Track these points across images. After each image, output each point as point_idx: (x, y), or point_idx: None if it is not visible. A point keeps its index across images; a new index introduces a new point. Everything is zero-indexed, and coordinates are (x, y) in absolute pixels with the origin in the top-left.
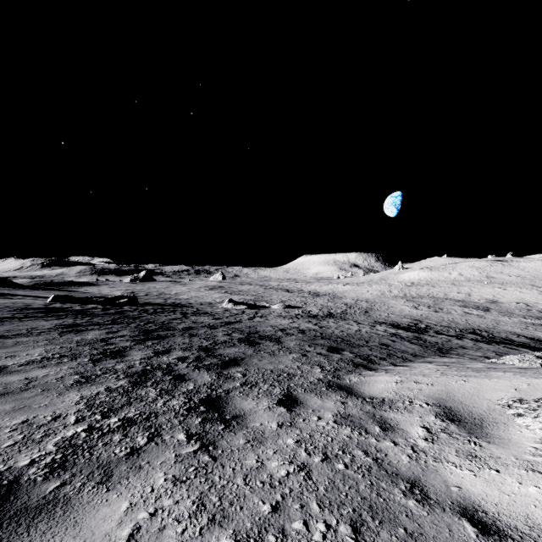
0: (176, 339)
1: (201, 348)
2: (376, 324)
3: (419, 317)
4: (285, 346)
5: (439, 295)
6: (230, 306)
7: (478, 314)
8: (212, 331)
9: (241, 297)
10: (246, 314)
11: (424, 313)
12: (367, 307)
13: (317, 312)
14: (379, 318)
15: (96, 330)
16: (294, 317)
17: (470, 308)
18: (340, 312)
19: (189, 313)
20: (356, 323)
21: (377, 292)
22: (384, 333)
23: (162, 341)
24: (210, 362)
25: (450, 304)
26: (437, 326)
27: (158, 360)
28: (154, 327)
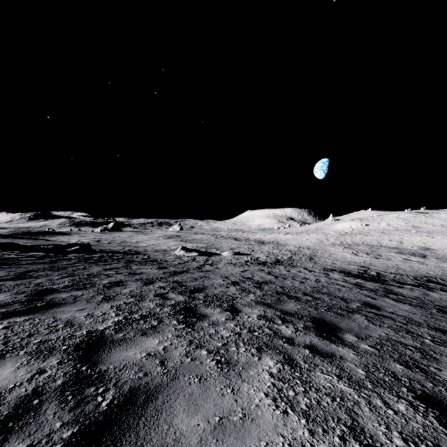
0: (69, 310)
1: (84, 342)
2: (328, 272)
3: (363, 263)
4: (246, 325)
5: (373, 243)
6: (183, 253)
7: (418, 260)
8: (142, 289)
9: (194, 245)
10: (196, 262)
11: (366, 260)
12: (311, 254)
13: (265, 258)
14: (326, 264)
15: None
16: (244, 264)
17: (407, 255)
18: (286, 259)
19: (135, 261)
20: (307, 270)
21: (315, 240)
22: (346, 283)
23: (32, 319)
24: None
25: (386, 251)
26: (388, 273)
27: None
28: (66, 283)
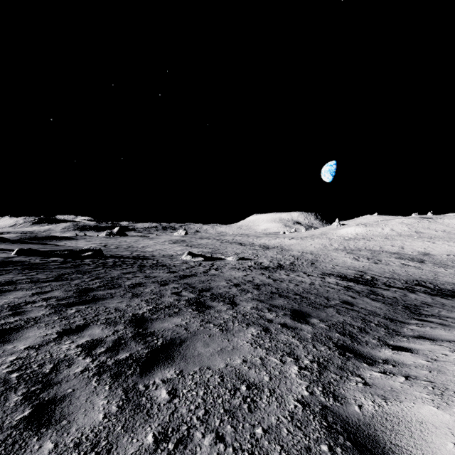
0: (112, 302)
1: (134, 319)
2: (325, 276)
3: (362, 268)
4: (241, 312)
5: (375, 248)
6: (189, 258)
7: (415, 266)
8: (160, 288)
9: (200, 250)
10: (202, 266)
11: (366, 265)
12: (313, 259)
13: (268, 263)
14: (326, 269)
15: (23, 290)
16: (247, 269)
17: (406, 260)
18: (288, 264)
19: (146, 266)
20: (306, 274)
21: (319, 245)
22: (337, 286)
23: (90, 307)
24: (129, 354)
25: (386, 256)
26: (382, 277)
27: (51, 351)
28: (98, 284)
